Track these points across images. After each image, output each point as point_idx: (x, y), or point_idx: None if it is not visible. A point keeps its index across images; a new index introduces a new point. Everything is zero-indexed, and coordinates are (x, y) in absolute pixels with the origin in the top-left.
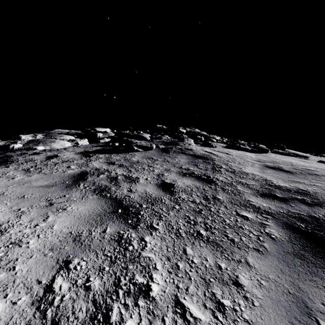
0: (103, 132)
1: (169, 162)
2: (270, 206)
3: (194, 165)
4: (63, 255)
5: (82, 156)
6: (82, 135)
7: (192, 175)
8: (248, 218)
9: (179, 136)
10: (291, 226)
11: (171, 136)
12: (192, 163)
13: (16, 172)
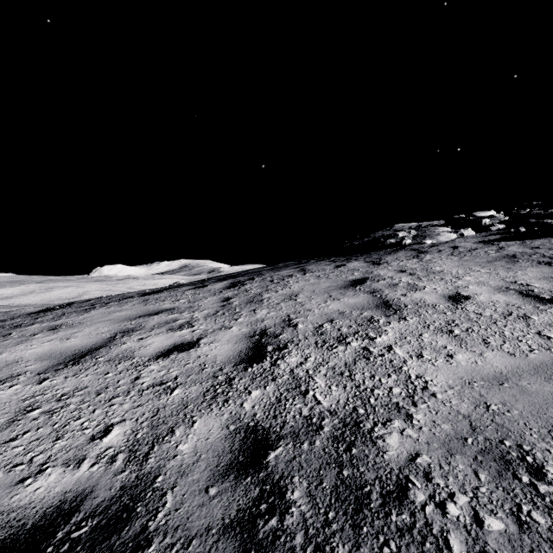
0: (487, 217)
1: None
2: None
3: None
4: (551, 280)
5: (485, 244)
6: (453, 225)
7: None
8: None
9: None
10: None
11: None
12: None
13: (446, 256)
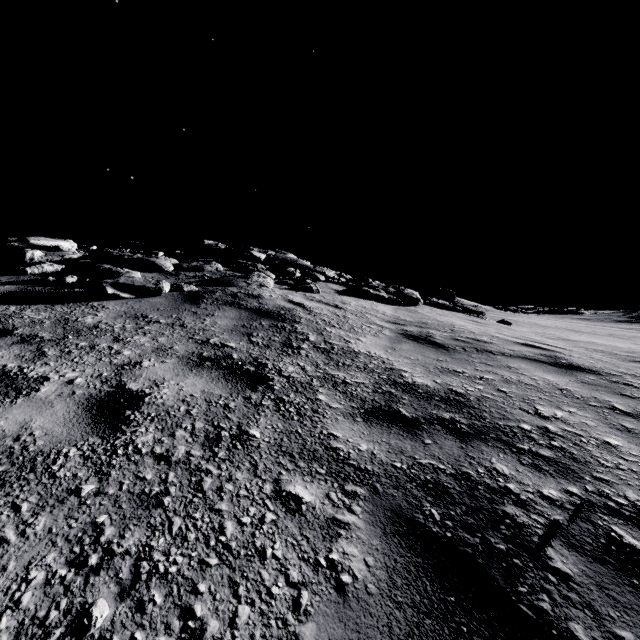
0: (49, 248)
1: (184, 327)
2: (375, 451)
3: (244, 336)
4: None
5: None
6: None
7: (221, 363)
8: (300, 504)
9: (245, 267)
10: (408, 520)
11: (231, 267)
12: (243, 329)
13: None
